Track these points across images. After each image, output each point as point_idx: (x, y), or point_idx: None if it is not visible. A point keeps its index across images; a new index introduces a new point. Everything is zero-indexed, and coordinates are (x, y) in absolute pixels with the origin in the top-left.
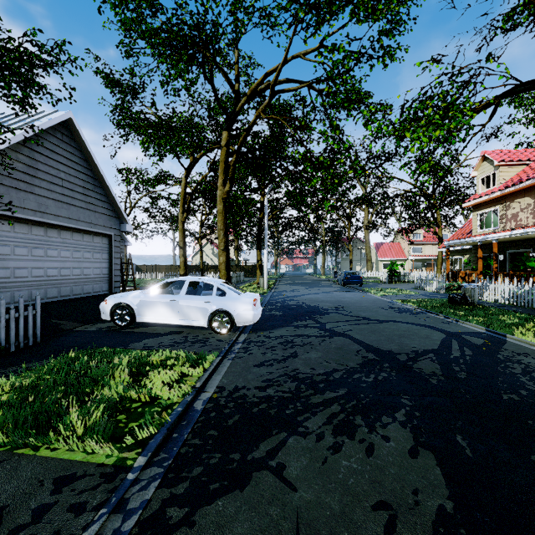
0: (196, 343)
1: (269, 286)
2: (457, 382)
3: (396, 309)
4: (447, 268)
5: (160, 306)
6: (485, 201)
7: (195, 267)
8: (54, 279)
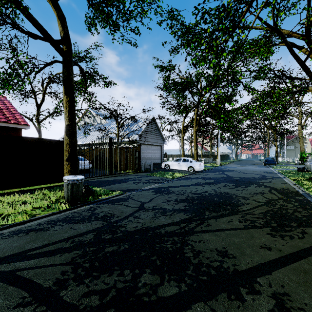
0: (184, 173)
1: (222, 164)
2: (237, 179)
3: (265, 172)
4: None
5: (176, 165)
6: None
7: (189, 155)
8: (150, 158)
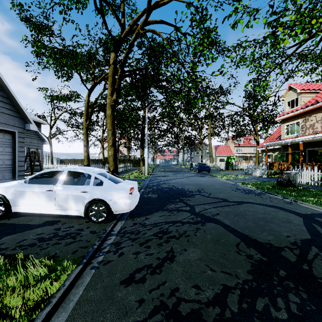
0: (64, 239)
1: (149, 173)
2: None
3: (242, 191)
4: (266, 161)
5: (36, 196)
6: (290, 116)
7: (100, 160)
8: None
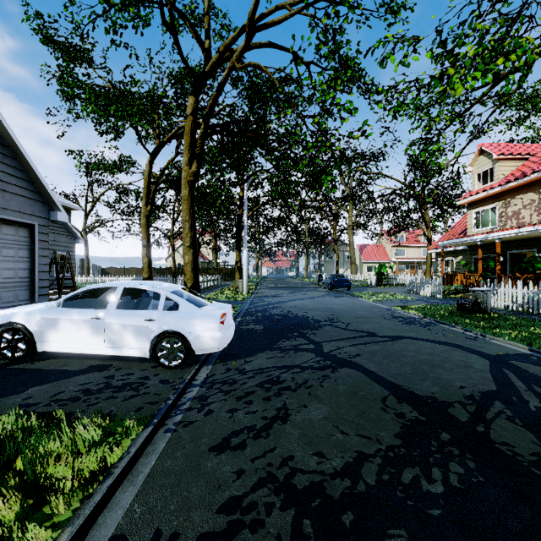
0: (122, 392)
1: (249, 290)
2: None
3: (401, 319)
4: (442, 270)
5: (75, 327)
6: (482, 197)
7: (169, 269)
8: None
